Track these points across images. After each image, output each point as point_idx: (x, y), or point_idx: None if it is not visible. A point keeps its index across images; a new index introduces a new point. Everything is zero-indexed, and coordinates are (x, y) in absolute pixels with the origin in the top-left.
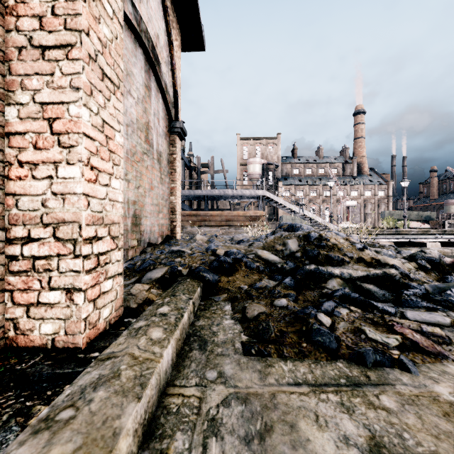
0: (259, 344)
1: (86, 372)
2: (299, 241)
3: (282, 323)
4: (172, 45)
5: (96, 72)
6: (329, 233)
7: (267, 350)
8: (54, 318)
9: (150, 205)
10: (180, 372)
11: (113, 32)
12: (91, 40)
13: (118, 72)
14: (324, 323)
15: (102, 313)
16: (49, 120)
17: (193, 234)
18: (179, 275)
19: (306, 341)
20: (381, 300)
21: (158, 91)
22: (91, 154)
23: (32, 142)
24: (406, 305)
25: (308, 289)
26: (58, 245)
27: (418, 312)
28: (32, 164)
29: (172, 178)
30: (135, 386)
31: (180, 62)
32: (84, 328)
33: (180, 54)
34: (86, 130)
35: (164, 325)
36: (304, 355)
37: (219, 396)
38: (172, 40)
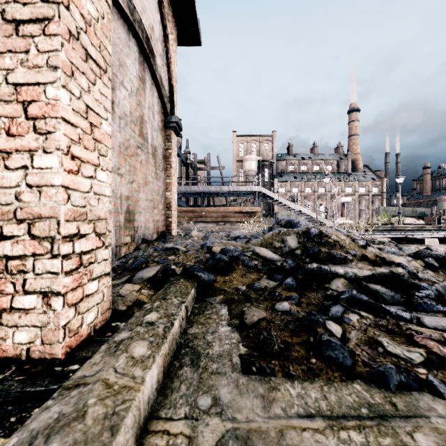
0: (261, 359)
1: (44, 408)
2: (299, 238)
3: (286, 332)
4: (167, 38)
5: (78, 52)
6: (329, 230)
7: (270, 366)
8: (30, 326)
9: (144, 200)
10: (167, 397)
11: (99, 10)
12: (72, 15)
13: (104, 54)
14: (334, 333)
15: (85, 318)
16: (23, 103)
17: (189, 230)
18: (172, 274)
19: (316, 356)
20: (391, 302)
21: (153, 84)
22: (71, 142)
23: (4, 128)
24: (420, 309)
25: (310, 289)
26: (34, 244)
27: (436, 317)
28: (5, 152)
29: (168, 173)
30: (103, 432)
31: (176, 56)
32: (62, 337)
33: (176, 49)
34: (66, 115)
35: (150, 337)
36: (314, 374)
37: (213, 434)
38: (168, 33)
